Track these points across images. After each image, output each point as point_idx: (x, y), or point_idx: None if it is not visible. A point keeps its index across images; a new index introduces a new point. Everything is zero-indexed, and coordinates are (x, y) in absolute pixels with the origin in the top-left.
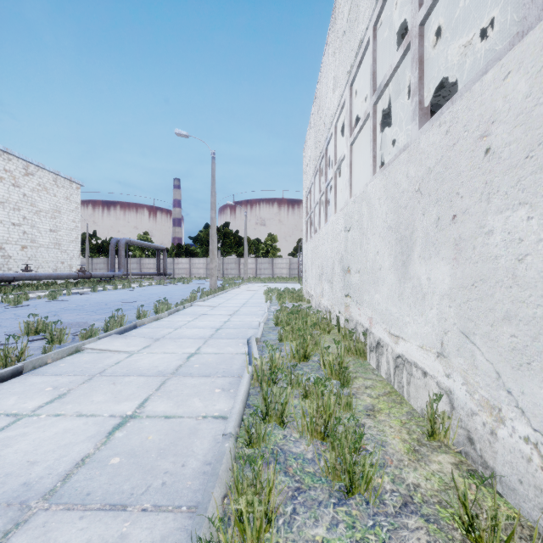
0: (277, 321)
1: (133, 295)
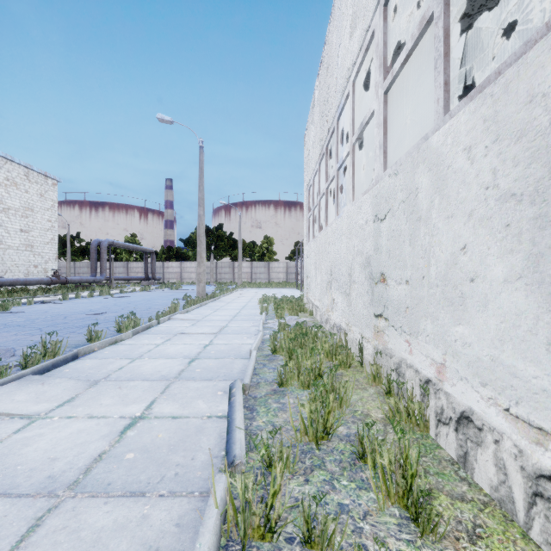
0: (275, 347)
1: (107, 304)
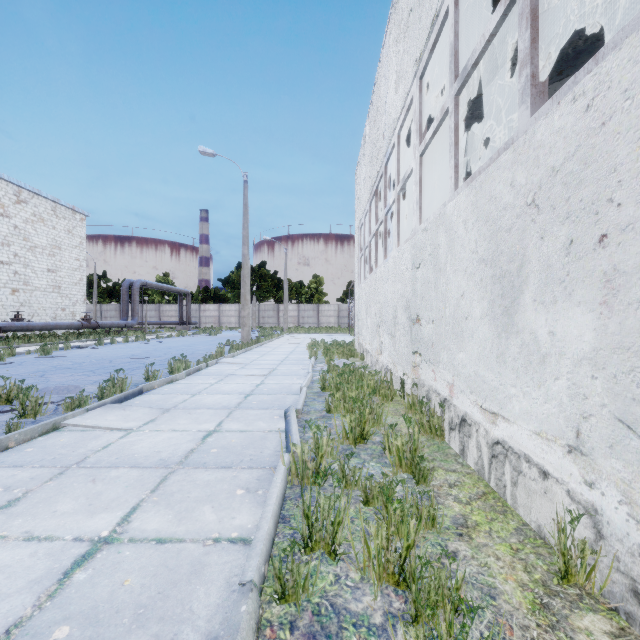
0: (324, 385)
1: (147, 350)
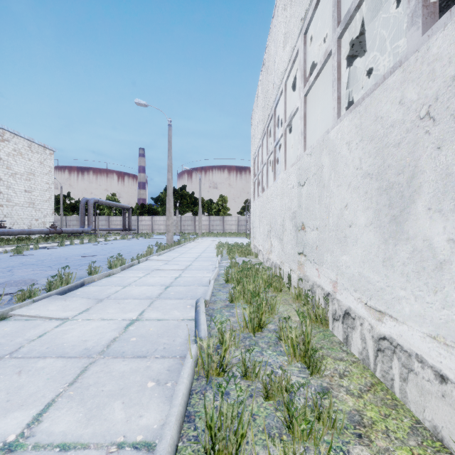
0: (228, 278)
1: (96, 249)
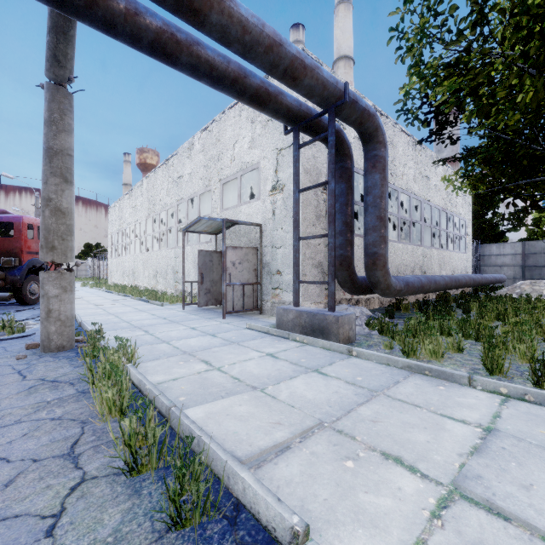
0: (110, 289)
1: None
